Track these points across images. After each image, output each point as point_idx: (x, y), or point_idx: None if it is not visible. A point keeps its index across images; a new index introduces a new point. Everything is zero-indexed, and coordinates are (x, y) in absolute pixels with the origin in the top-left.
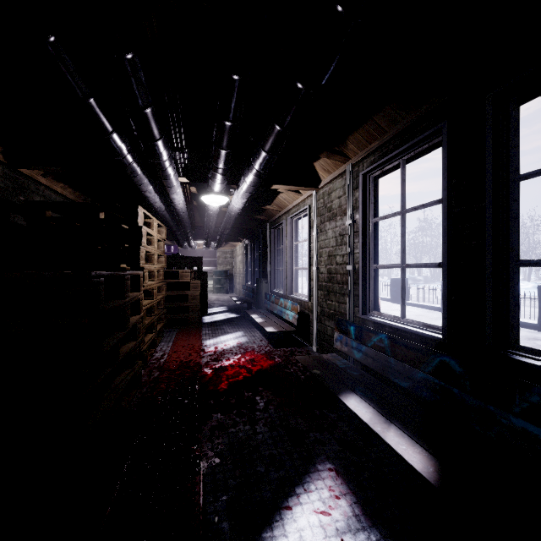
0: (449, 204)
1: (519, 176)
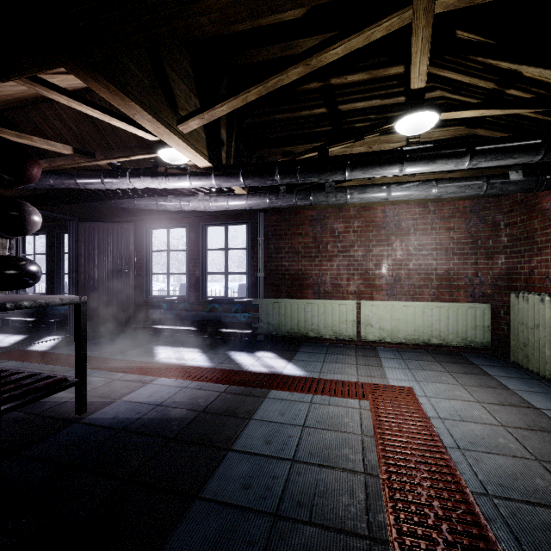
0: (47, 256)
1: (63, 253)
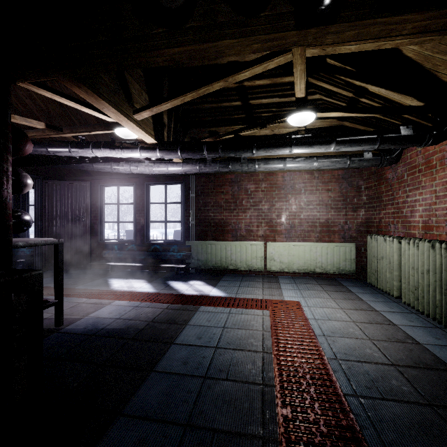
0: (14, 207)
1: (27, 205)
